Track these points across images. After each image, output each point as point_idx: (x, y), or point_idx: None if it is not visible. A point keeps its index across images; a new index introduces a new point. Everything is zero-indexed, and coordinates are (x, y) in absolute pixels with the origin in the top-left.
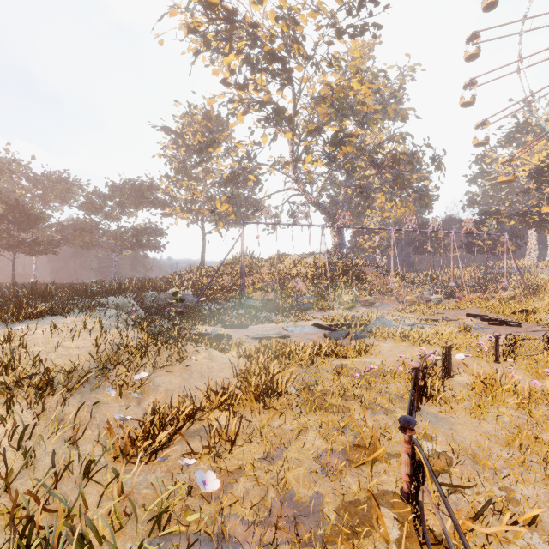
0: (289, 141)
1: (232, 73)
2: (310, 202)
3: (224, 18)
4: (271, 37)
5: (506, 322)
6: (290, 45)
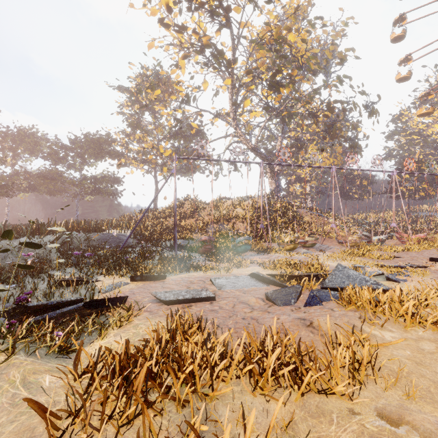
0: (229, 89)
1: (170, 11)
2: (248, 147)
3: None
4: None
5: None
6: None
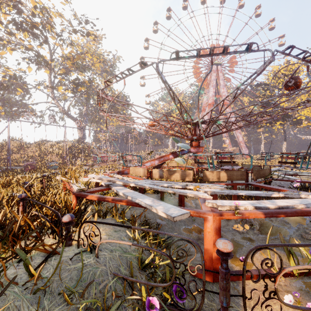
0: (48, 74)
1: (1, 23)
2: (62, 112)
3: None
4: (32, 13)
5: None
6: (45, 24)
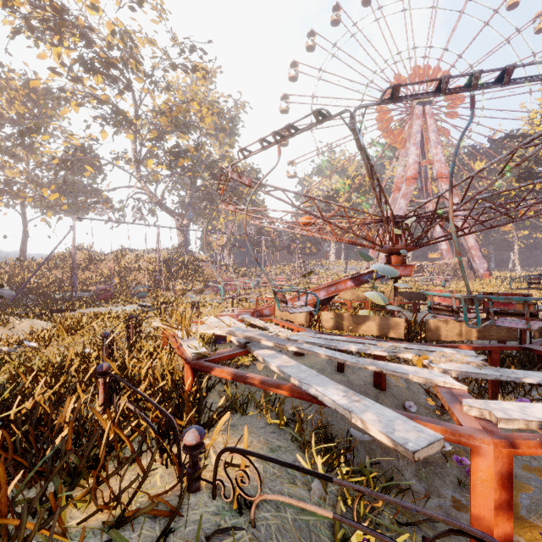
0: (132, 141)
1: (63, 64)
2: (154, 201)
3: (52, 9)
4: (109, 43)
5: None
6: (128, 58)
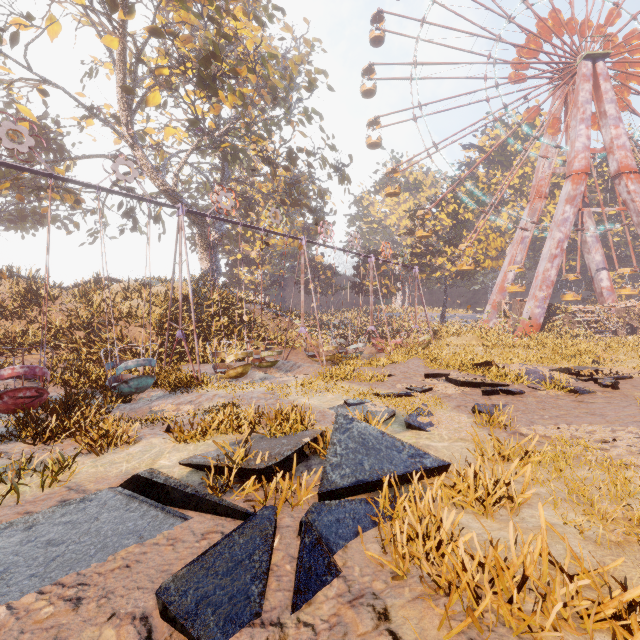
0: (116, 63)
1: None
2: (160, 188)
3: None
4: None
5: (503, 388)
6: None
